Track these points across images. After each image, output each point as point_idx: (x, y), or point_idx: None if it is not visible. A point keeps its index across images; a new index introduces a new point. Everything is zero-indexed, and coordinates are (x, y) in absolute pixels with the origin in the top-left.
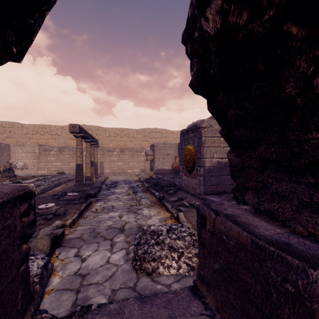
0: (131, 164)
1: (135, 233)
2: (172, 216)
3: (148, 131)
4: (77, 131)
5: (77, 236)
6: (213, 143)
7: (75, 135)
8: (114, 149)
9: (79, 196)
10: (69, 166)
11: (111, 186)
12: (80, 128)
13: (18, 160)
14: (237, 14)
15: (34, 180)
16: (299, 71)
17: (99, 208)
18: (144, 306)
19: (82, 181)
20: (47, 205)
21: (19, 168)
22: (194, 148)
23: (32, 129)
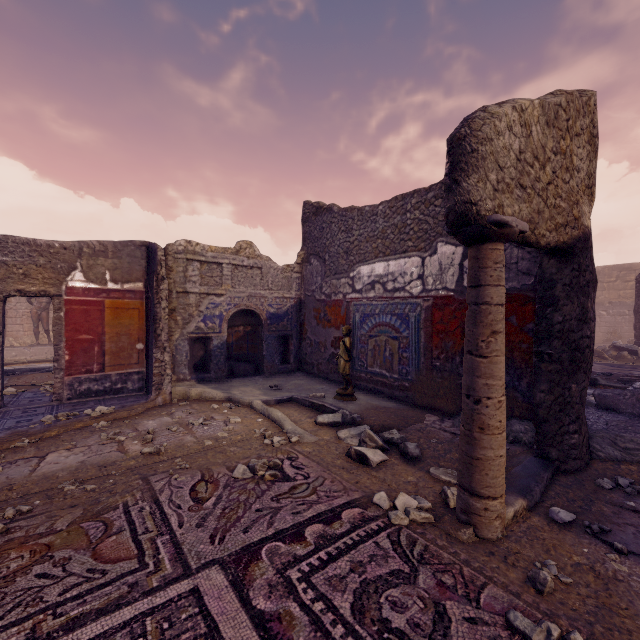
0: None
1: None
2: None
3: None
4: None
5: None
6: None
7: None
8: None
9: None
10: None
11: None
12: None
13: None
14: None
15: None
16: None
17: None
18: None
19: None
20: None
21: None
22: None
23: None
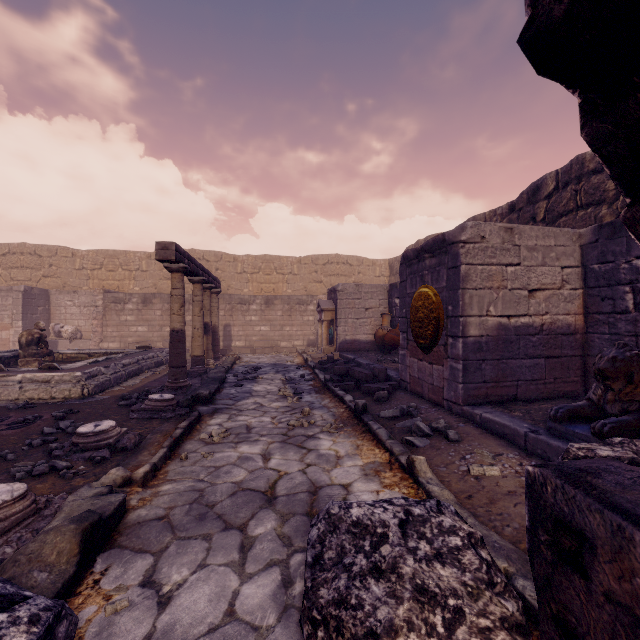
0: (287, 330)
1: (303, 508)
2: (393, 460)
3: (322, 261)
4: (171, 257)
5: (158, 512)
6: (486, 279)
7: (168, 266)
8: (253, 299)
9: (174, 402)
10: (163, 334)
11: (247, 378)
12: (180, 252)
13: (65, 321)
14: None
15: (86, 364)
16: None
17: (217, 432)
18: None
19: (185, 366)
20: (98, 424)
21: (66, 337)
22: (437, 293)
23: (91, 260)
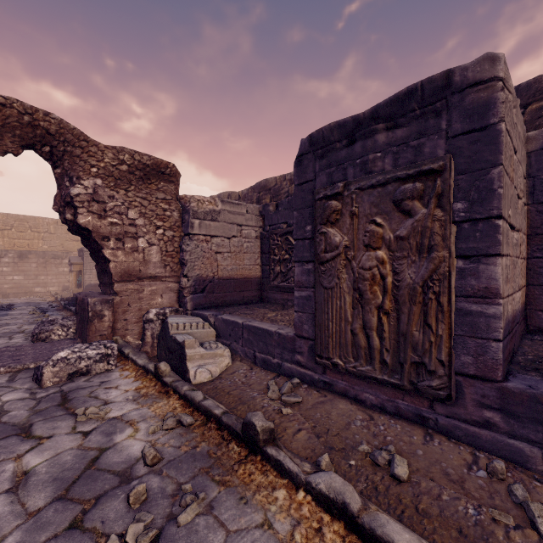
0: (42, 279)
1: None
2: None
3: None
4: None
5: None
6: None
7: None
8: (5, 253)
9: None
10: None
11: (2, 309)
12: None
13: None
14: (70, 222)
15: None
16: (92, 242)
17: None
18: (36, 344)
19: None
20: None
21: None
22: None
23: None
